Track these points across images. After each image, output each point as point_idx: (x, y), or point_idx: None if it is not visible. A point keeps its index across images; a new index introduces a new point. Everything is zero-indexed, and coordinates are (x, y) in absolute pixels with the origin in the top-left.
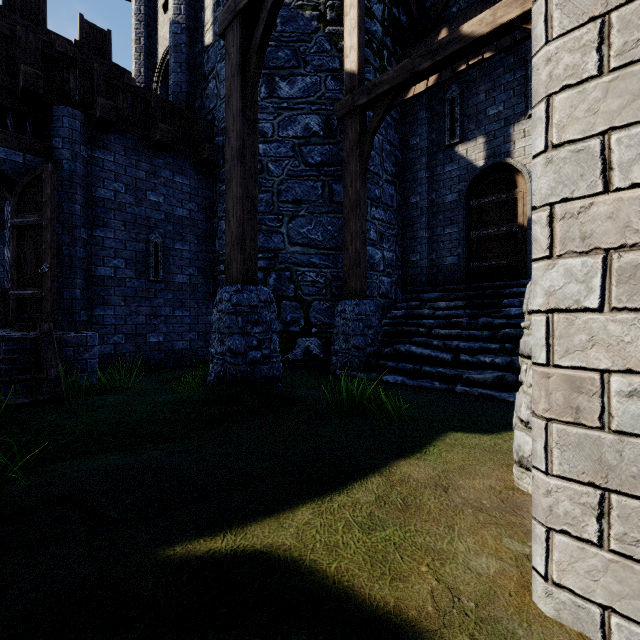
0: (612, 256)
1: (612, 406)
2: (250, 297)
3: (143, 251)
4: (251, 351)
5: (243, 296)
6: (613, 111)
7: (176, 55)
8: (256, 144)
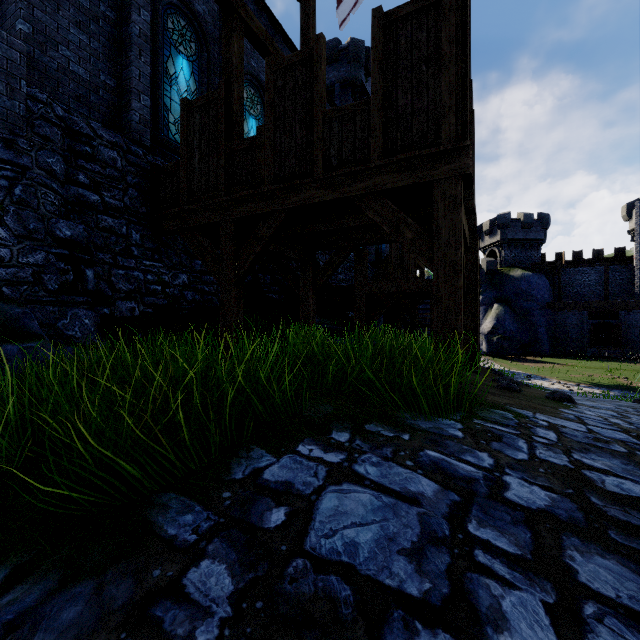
0: None
1: None
2: None
3: (638, 333)
4: None
5: None
6: None
7: None
8: None
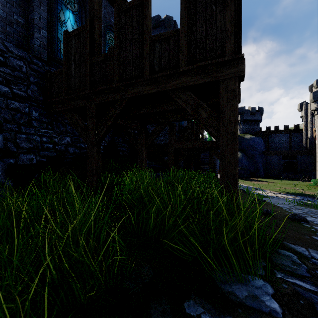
0: (316, 175)
1: (316, 178)
2: (315, 173)
3: (305, 166)
4: (315, 177)
5: (314, 173)
6: (316, 172)
7: (310, 141)
8: (316, 161)
